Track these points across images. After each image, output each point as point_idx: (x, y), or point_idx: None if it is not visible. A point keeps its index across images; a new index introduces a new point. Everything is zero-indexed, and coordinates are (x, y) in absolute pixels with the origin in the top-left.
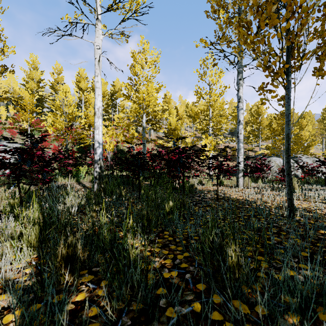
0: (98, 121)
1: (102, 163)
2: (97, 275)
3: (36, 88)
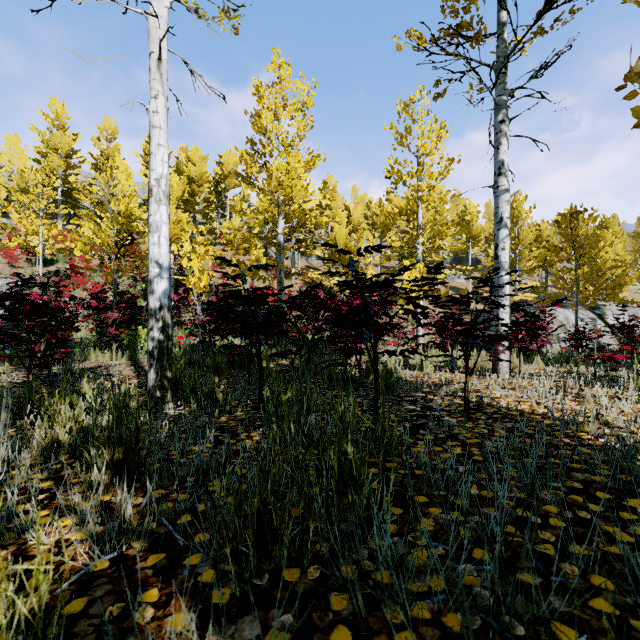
0: (156, 211)
1: (169, 318)
2: None
3: (64, 168)
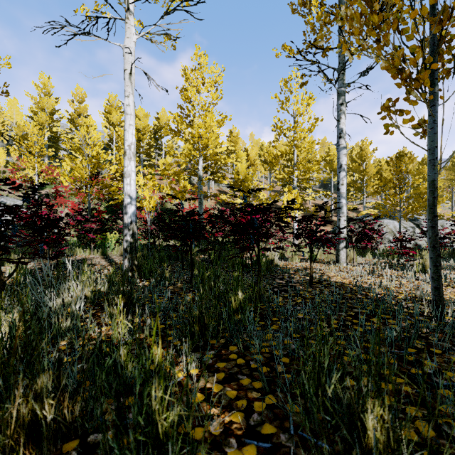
0: (129, 165)
1: (136, 229)
2: (94, 454)
3: (49, 122)
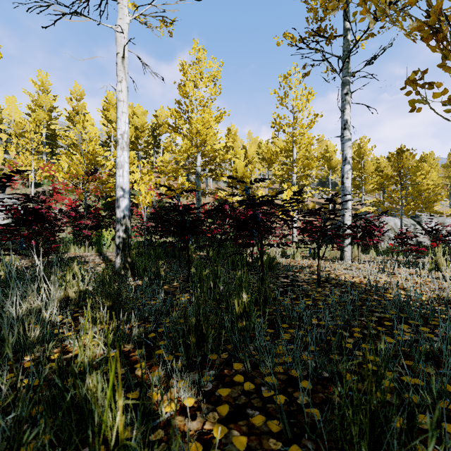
0: (121, 155)
1: (129, 224)
2: None
3: (47, 119)
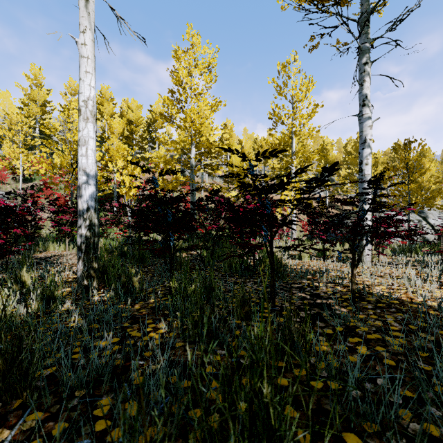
0: (84, 128)
1: (95, 218)
2: None
3: (40, 113)
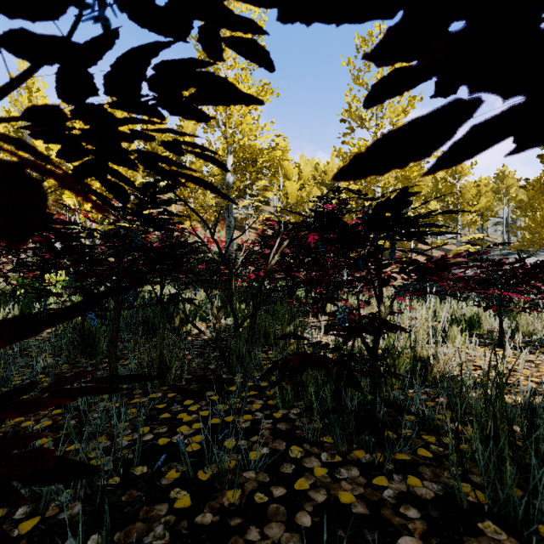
0: None
1: None
2: None
3: None
